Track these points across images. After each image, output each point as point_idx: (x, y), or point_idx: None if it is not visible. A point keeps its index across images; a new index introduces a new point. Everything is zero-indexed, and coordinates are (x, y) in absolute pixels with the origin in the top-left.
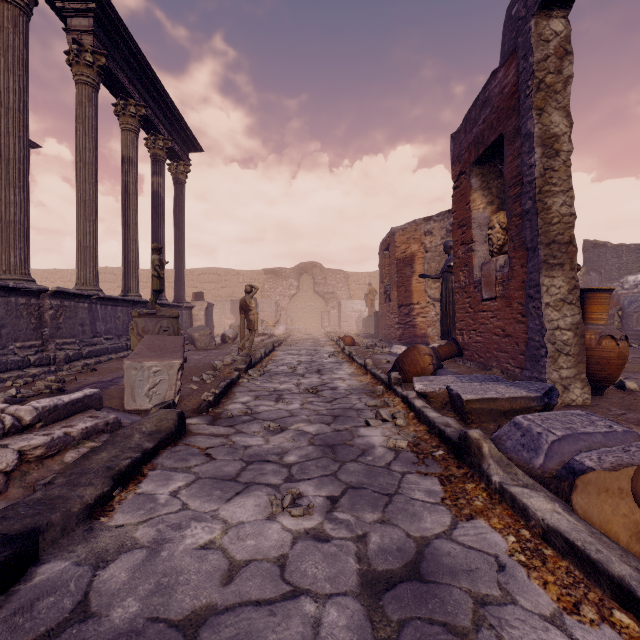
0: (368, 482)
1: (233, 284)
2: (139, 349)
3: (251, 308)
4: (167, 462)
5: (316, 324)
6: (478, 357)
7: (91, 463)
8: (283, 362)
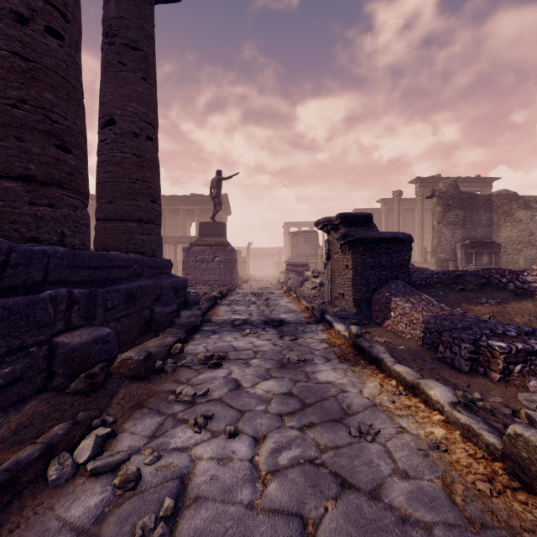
0: None
1: None
2: None
3: None
4: None
5: None
6: None
7: None
8: None
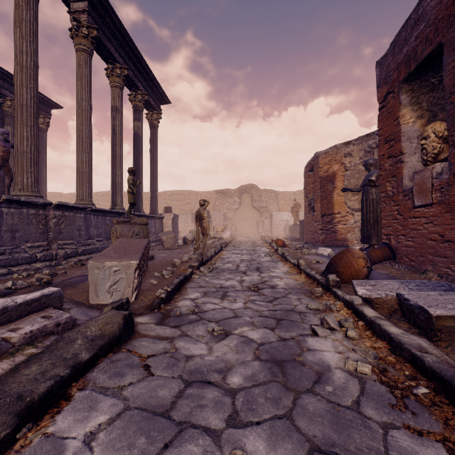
0: (339, 441)
1: (193, 201)
2: (106, 250)
3: (204, 217)
4: (101, 377)
5: (253, 230)
6: (408, 260)
7: (14, 381)
8: (228, 260)
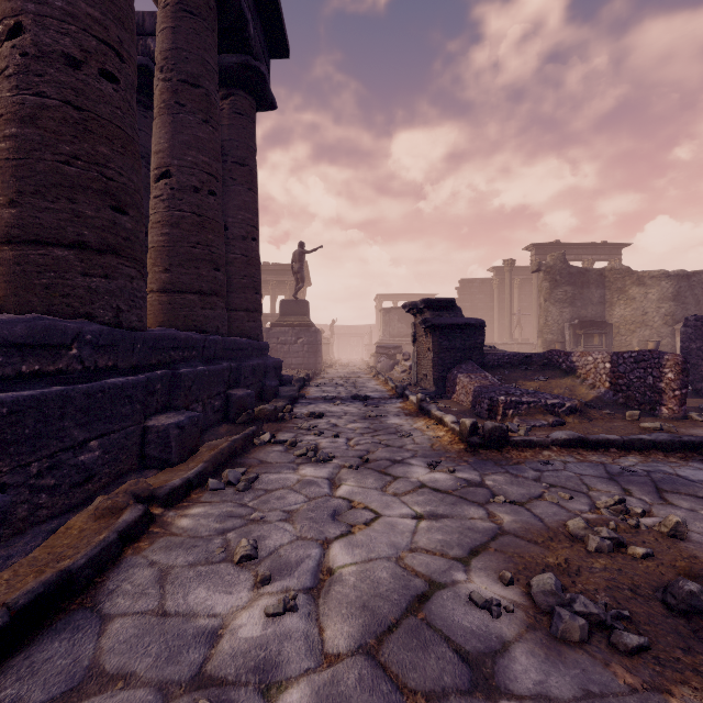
0: None
1: None
2: None
3: None
4: None
5: None
6: None
7: None
8: None
